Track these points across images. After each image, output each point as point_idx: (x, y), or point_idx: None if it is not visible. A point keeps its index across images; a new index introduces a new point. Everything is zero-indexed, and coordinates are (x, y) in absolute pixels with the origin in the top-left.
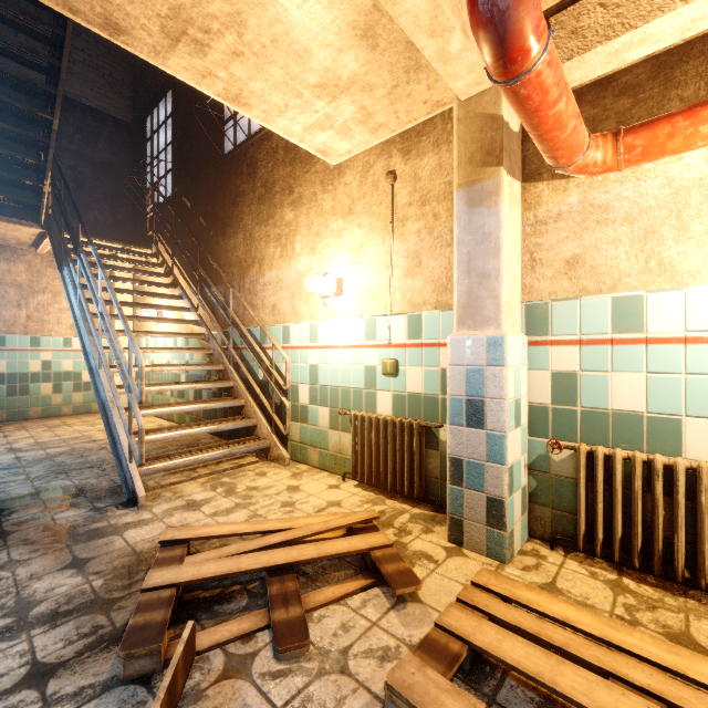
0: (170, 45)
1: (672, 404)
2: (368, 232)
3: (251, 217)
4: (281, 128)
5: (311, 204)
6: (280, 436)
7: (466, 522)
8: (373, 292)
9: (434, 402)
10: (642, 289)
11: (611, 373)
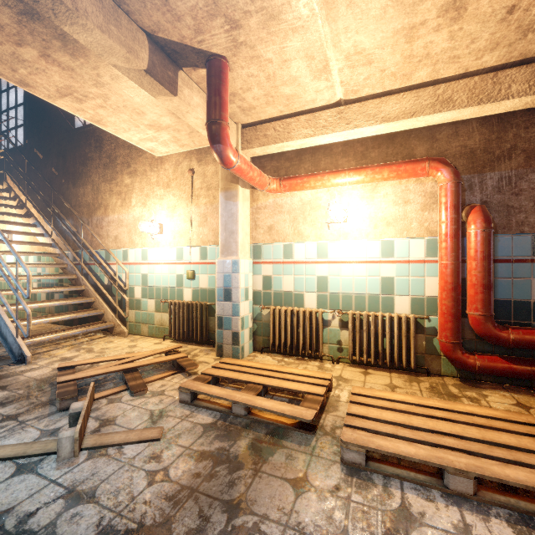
0: (60, 96)
1: (301, 287)
2: (179, 200)
3: (98, 176)
4: (125, 137)
5: (143, 176)
6: (121, 320)
7: (224, 345)
8: (181, 233)
9: (213, 292)
10: (293, 241)
11: (283, 276)
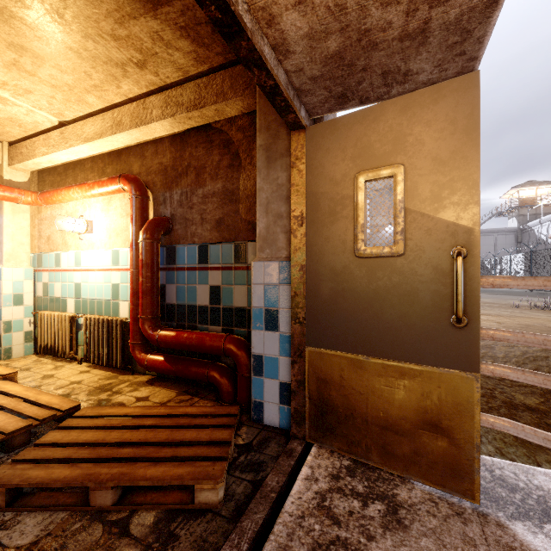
0: None
1: (66, 293)
2: None
3: None
4: None
5: None
6: None
7: None
8: None
9: None
10: (62, 251)
11: (55, 283)
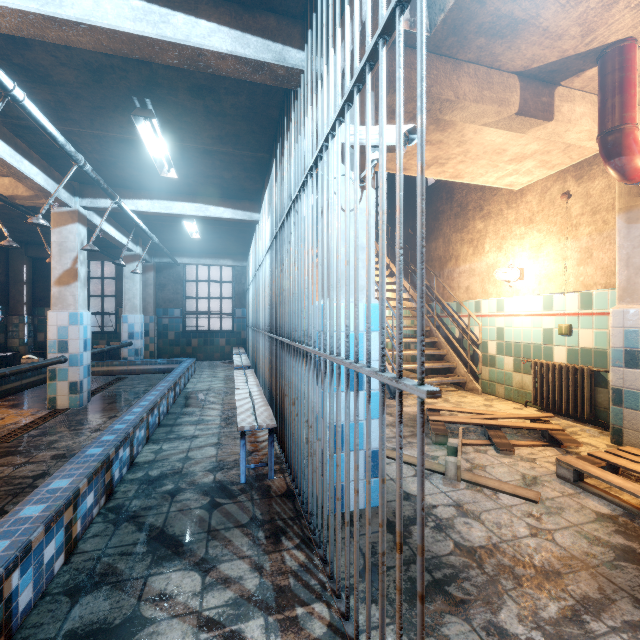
0: (427, 168)
1: None
2: (546, 235)
3: (449, 227)
4: (480, 182)
5: (497, 217)
6: (472, 376)
7: (624, 430)
8: (550, 277)
9: (603, 354)
10: None
11: None
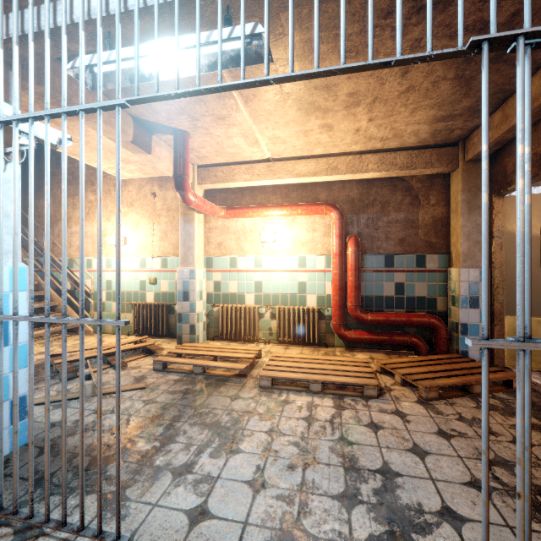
0: None
1: (243, 289)
2: (142, 217)
3: (60, 190)
4: (96, 165)
5: (107, 195)
6: None
7: (183, 335)
8: (144, 246)
9: (173, 294)
10: (237, 255)
11: (229, 281)
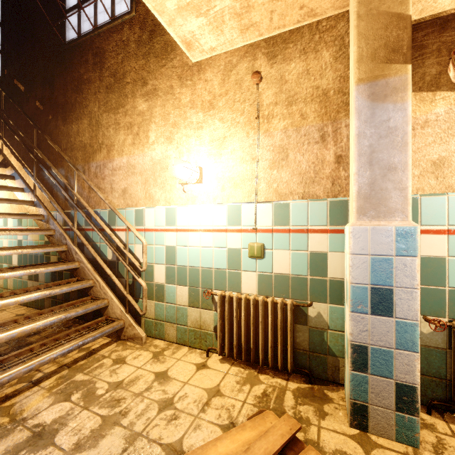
0: None
1: None
2: (231, 126)
3: (98, 104)
4: None
5: (167, 96)
6: (132, 313)
7: (371, 408)
8: (236, 181)
9: (302, 282)
10: None
11: None
